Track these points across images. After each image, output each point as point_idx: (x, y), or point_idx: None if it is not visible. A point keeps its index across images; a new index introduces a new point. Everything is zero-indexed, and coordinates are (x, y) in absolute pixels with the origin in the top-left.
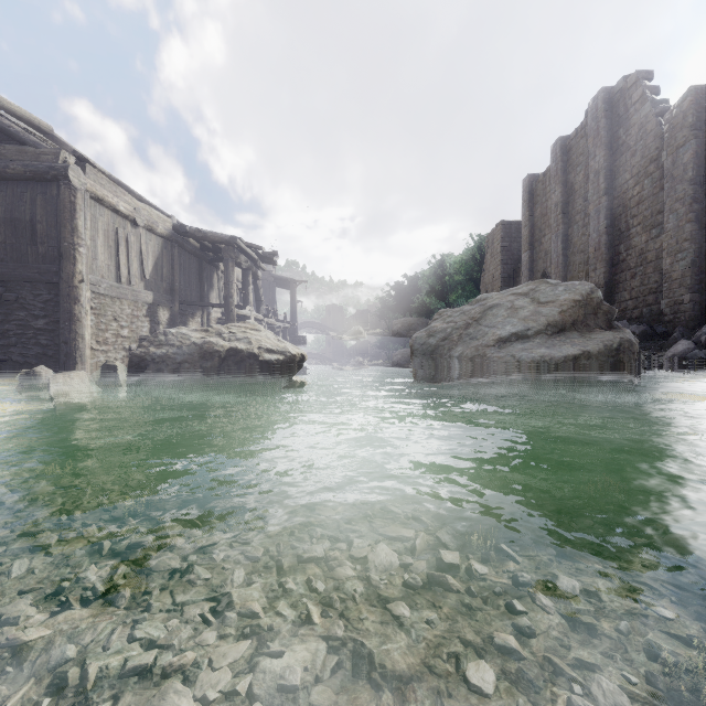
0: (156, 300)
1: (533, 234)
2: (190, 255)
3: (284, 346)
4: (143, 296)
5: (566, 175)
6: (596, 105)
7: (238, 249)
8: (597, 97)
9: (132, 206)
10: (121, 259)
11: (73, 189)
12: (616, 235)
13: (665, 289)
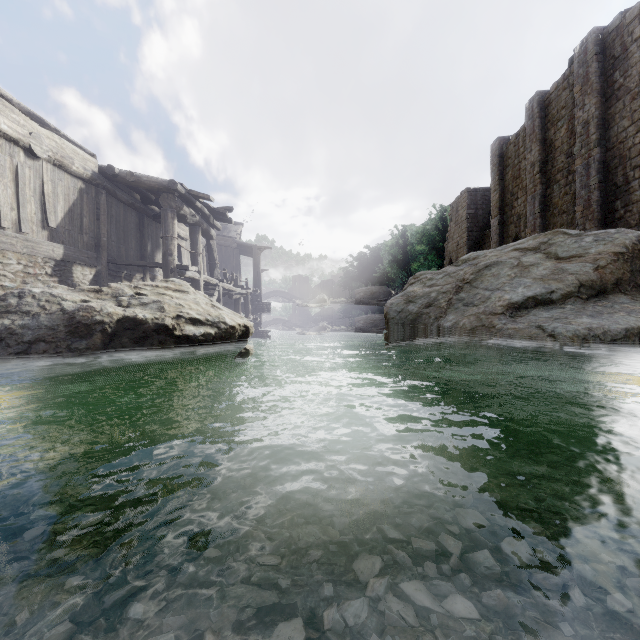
0: (68, 256)
1: (503, 198)
2: (126, 207)
3: (217, 315)
4: (46, 248)
5: (544, 133)
6: (585, 49)
7: (185, 202)
8: (586, 40)
9: (28, 130)
10: (3, 196)
11: None
12: (610, 190)
13: None
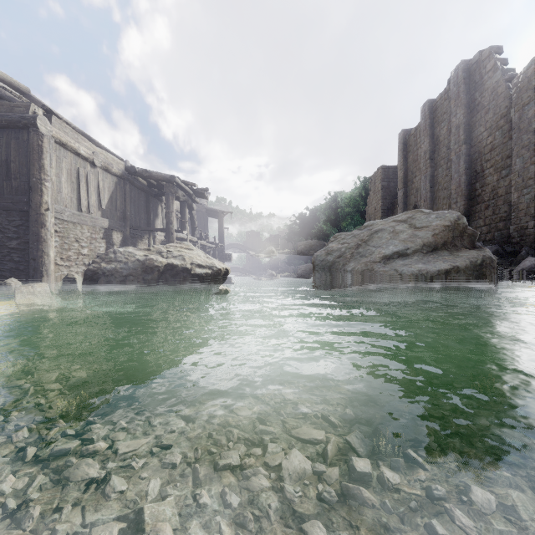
0: (111, 226)
1: (406, 175)
2: (139, 190)
3: (211, 262)
4: (100, 222)
5: (433, 130)
6: (457, 74)
7: (177, 186)
8: (458, 68)
9: (91, 151)
10: (82, 193)
11: (40, 135)
12: (472, 175)
13: (513, 217)
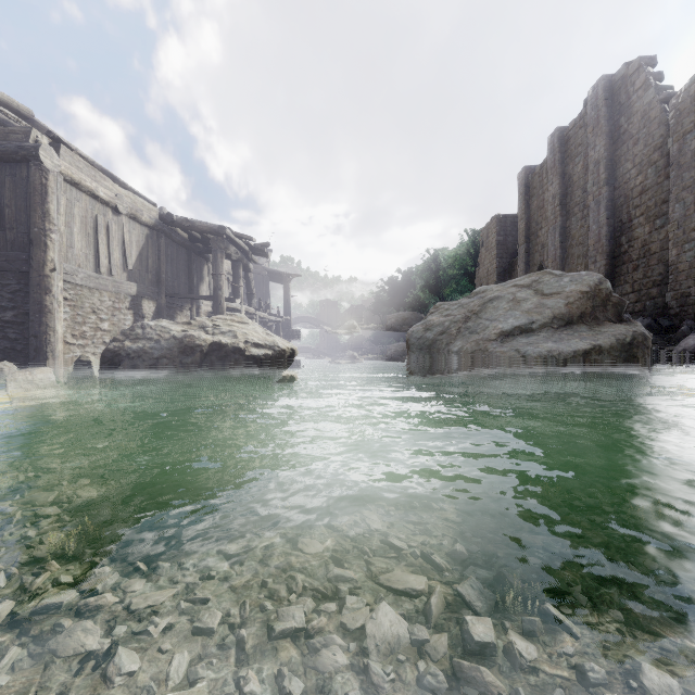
0: (140, 292)
1: (529, 227)
2: (178, 246)
3: (272, 340)
4: (126, 287)
5: (564, 167)
6: (596, 93)
7: (229, 240)
8: (597, 85)
9: (114, 193)
10: (101, 248)
11: (44, 170)
12: (617, 226)
13: (671, 281)
